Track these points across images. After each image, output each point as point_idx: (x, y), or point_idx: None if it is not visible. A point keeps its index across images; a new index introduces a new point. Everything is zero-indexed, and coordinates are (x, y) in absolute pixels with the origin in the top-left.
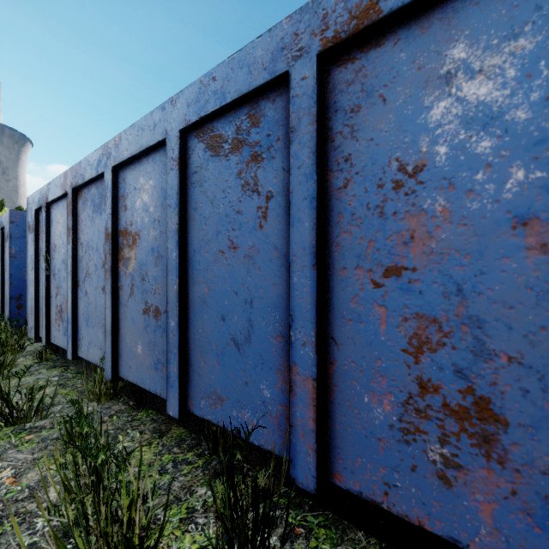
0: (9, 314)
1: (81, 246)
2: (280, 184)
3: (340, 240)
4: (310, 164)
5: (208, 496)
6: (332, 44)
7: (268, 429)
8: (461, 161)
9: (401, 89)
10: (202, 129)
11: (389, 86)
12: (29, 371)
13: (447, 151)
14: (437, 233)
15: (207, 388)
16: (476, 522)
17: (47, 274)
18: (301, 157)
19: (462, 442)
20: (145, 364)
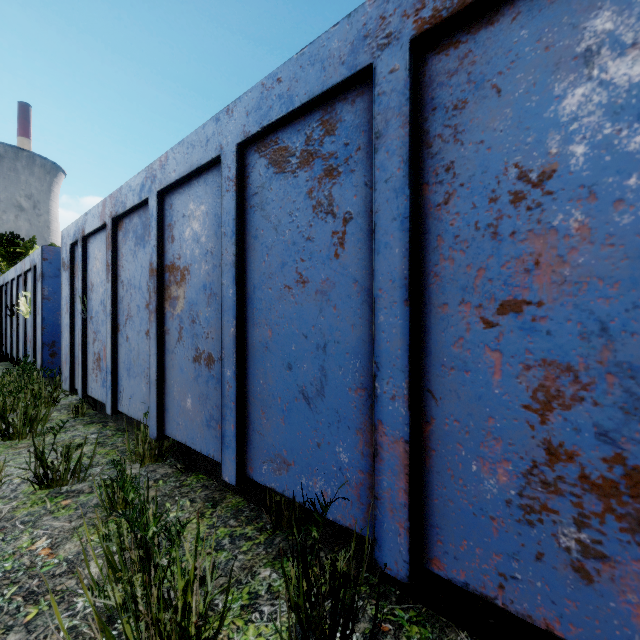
0: (42, 363)
1: (122, 285)
2: (361, 203)
3: (440, 269)
4: (401, 176)
5: (274, 579)
6: (430, 25)
7: (345, 501)
8: (607, 163)
9: (521, 76)
10: (264, 141)
11: (506, 73)
12: (64, 427)
13: (586, 151)
14: (571, 257)
15: (269, 450)
16: (628, 630)
17: (84, 318)
18: (389, 168)
19: (608, 525)
20: (195, 421)
